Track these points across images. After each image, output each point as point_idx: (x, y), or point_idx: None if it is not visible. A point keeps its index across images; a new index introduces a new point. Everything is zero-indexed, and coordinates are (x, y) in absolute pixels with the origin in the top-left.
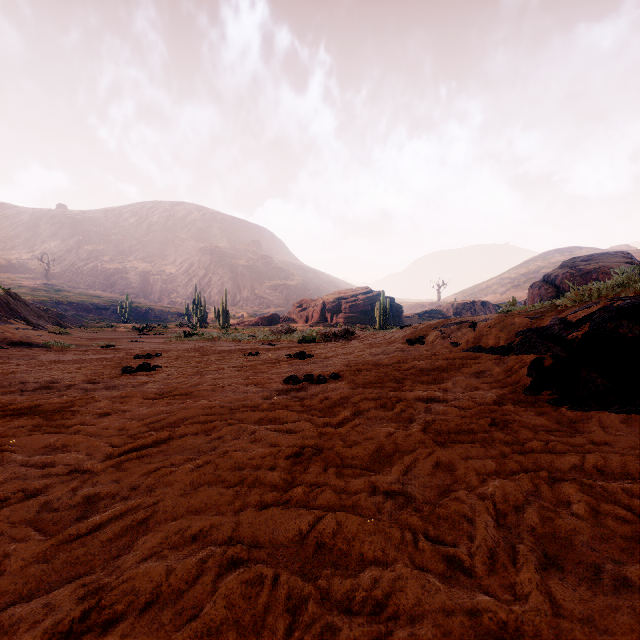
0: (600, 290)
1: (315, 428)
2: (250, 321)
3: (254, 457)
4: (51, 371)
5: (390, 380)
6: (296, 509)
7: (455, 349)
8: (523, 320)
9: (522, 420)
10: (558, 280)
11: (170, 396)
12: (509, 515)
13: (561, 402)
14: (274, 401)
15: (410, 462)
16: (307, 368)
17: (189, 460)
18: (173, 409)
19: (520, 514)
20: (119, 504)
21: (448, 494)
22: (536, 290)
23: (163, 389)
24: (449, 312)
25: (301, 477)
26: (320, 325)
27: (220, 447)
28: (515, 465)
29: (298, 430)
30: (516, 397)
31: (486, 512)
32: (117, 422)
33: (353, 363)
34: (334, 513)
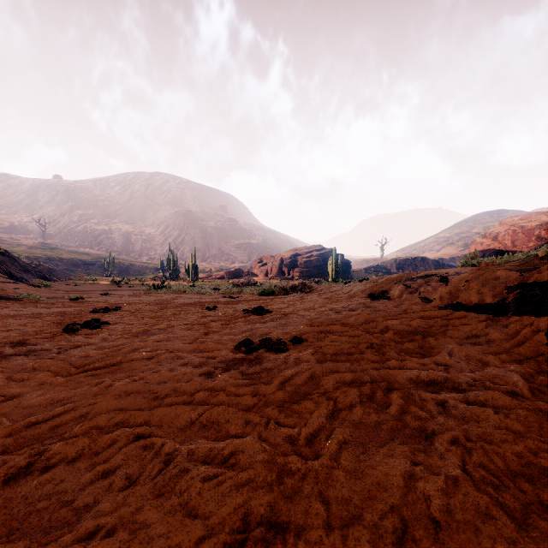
0: None
1: (272, 458)
2: (217, 275)
3: None
4: None
5: (366, 348)
6: None
7: (429, 306)
8: (509, 273)
9: None
10: (500, 237)
11: (89, 369)
12: None
13: None
14: (217, 383)
15: None
16: (264, 328)
17: None
18: (78, 395)
19: None
20: None
21: None
22: (478, 246)
23: (90, 356)
24: (392, 267)
25: None
26: (278, 278)
27: (92, 511)
28: None
29: (243, 460)
30: None
31: None
32: None
33: (316, 322)
34: None
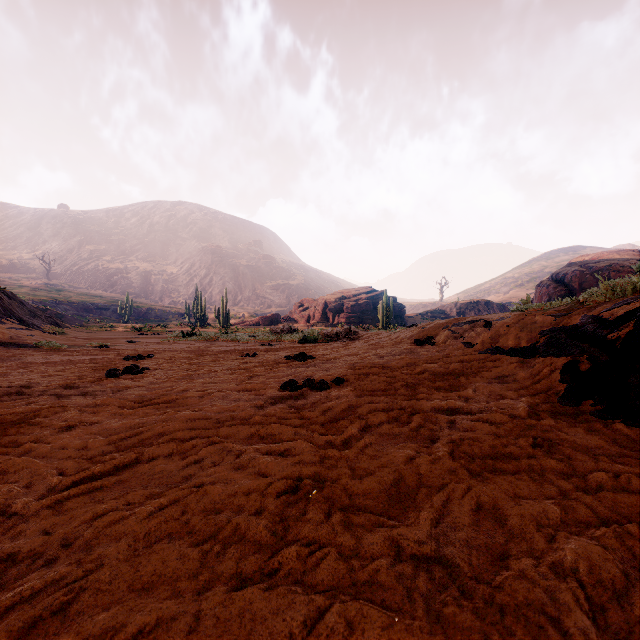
0: (635, 285)
1: (316, 450)
2: (251, 321)
3: (236, 493)
4: (31, 374)
5: (401, 386)
6: (286, 591)
7: (470, 350)
8: (546, 318)
9: (571, 440)
10: (567, 278)
11: (150, 404)
12: (610, 609)
13: (609, 415)
14: (268, 412)
15: (442, 504)
16: (307, 371)
17: (152, 496)
18: (150, 421)
19: (626, 607)
20: (36, 574)
21: (506, 563)
22: (544, 289)
23: (145, 395)
24: (452, 312)
25: (296, 528)
26: (322, 325)
27: (195, 476)
28: (587, 511)
29: (295, 452)
30: (552, 408)
31: (578, 607)
32: (79, 439)
33: (358, 366)
34: (343, 604)
